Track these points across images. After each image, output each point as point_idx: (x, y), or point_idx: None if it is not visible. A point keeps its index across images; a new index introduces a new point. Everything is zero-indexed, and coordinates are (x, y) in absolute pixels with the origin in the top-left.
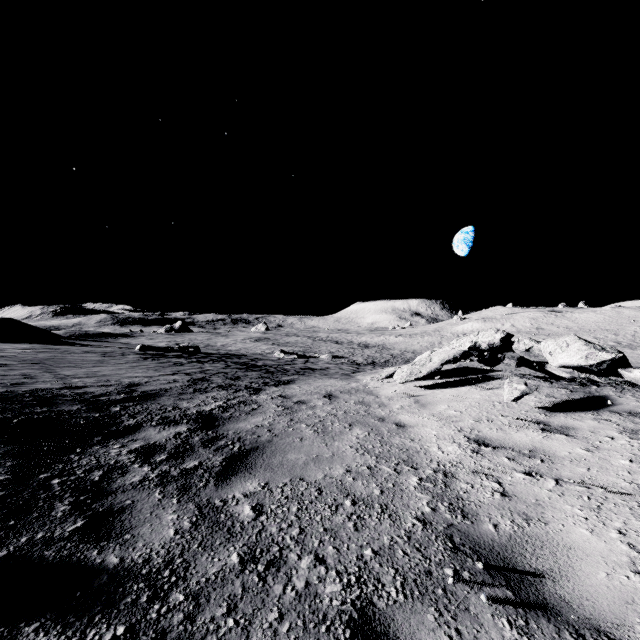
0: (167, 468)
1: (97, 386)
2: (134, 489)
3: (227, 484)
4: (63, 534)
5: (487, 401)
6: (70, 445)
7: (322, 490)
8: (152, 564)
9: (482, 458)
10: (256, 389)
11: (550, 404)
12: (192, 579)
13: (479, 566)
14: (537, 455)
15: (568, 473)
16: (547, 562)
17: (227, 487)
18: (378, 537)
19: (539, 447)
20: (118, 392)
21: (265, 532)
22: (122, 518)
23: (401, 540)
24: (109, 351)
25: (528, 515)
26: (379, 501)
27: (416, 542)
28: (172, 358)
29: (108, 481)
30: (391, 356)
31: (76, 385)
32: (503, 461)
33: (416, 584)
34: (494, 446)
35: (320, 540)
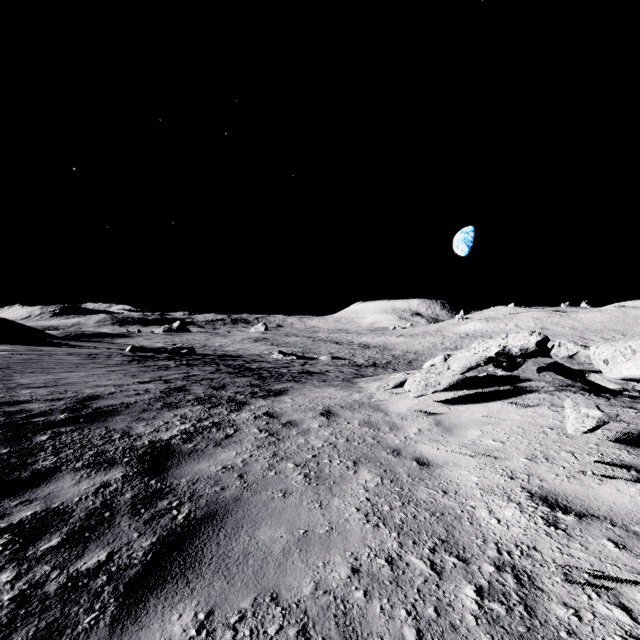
0: (45, 572)
1: (44, 400)
2: None
3: (135, 619)
4: None
5: (533, 425)
6: None
7: (309, 633)
8: None
9: (568, 539)
10: (239, 403)
11: (625, 433)
12: None
13: None
14: None
15: None
16: None
17: (132, 629)
18: None
19: None
20: (64, 409)
21: None
22: None
23: None
24: (96, 353)
25: None
26: None
27: None
28: (161, 361)
29: None
30: (393, 357)
31: (18, 399)
32: (608, 549)
33: None
34: (577, 512)
35: None
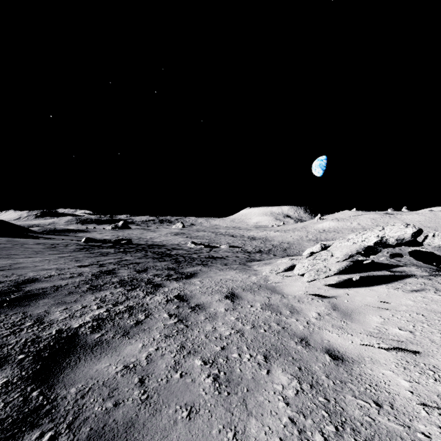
0: None
1: None
2: None
3: None
4: None
5: (432, 312)
6: None
7: None
8: None
9: None
10: (155, 285)
11: None
12: None
13: None
14: None
15: None
16: None
17: None
18: None
19: None
20: None
21: None
22: None
23: None
24: (58, 243)
25: None
26: None
27: None
28: (104, 248)
29: None
30: (272, 246)
31: None
32: None
33: None
34: None
35: None
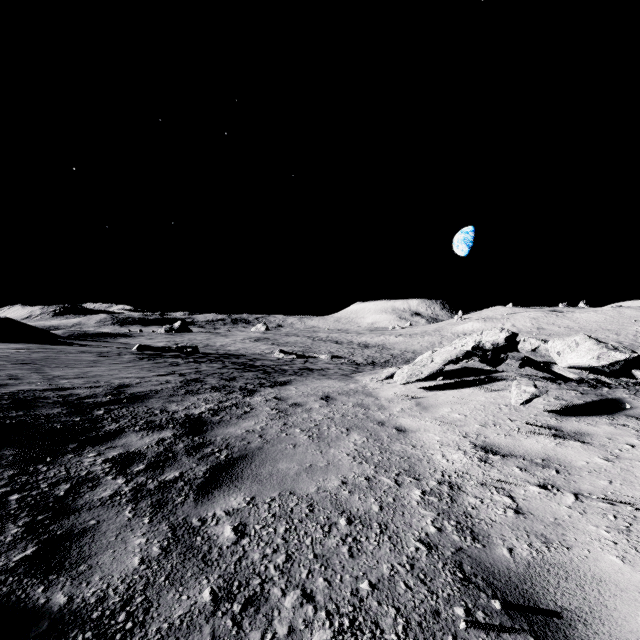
0: (144, 480)
1: (84, 387)
2: (102, 506)
3: (208, 499)
4: (7, 565)
5: (493, 404)
6: (40, 454)
7: (314, 506)
8: (106, 605)
9: (491, 468)
10: (251, 390)
11: (560, 407)
12: (152, 625)
13: (496, 606)
14: (551, 465)
15: (588, 486)
16: (575, 598)
17: (208, 503)
18: (376, 565)
19: (553, 455)
20: (105, 394)
21: (246, 560)
22: (81, 543)
23: (403, 569)
24: (105, 351)
25: (547, 537)
26: (378, 519)
27: (420, 572)
28: (169, 358)
29: (74, 496)
30: (391, 356)
31: (62, 386)
32: (514, 471)
33: (421, 629)
34: (503, 454)
35: (309, 570)
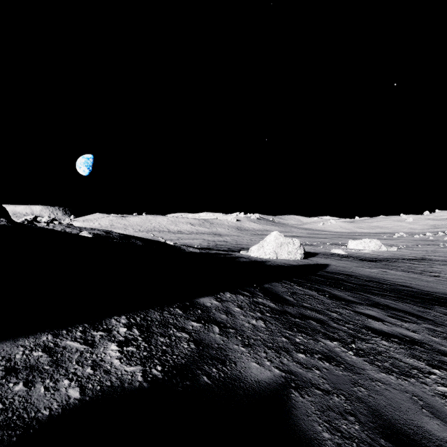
0: None
1: None
2: None
3: None
4: None
5: None
6: None
7: None
8: None
9: None
10: None
11: None
12: None
13: None
14: None
15: None
16: None
17: None
18: None
19: None
20: None
21: None
22: None
23: None
24: None
25: None
26: None
27: None
28: None
29: None
30: None
31: None
32: None
33: None
34: None
35: None
